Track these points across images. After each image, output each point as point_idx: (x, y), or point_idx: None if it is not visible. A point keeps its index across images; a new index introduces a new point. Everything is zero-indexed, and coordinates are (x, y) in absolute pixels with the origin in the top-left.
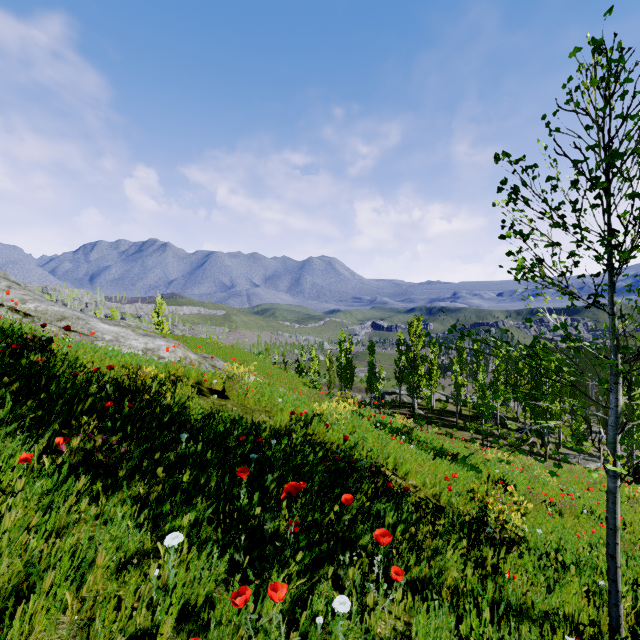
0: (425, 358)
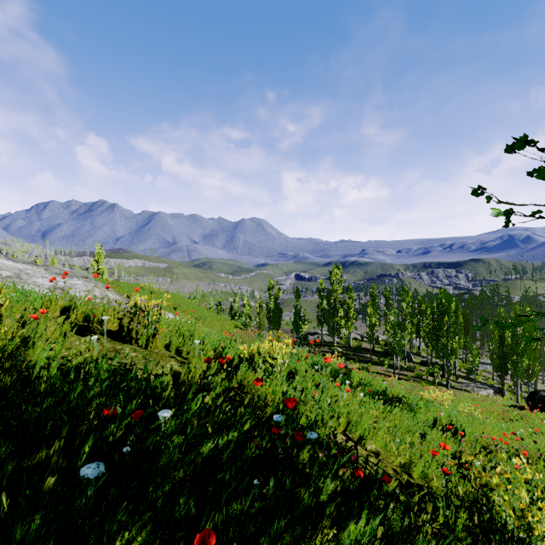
0: (344, 302)
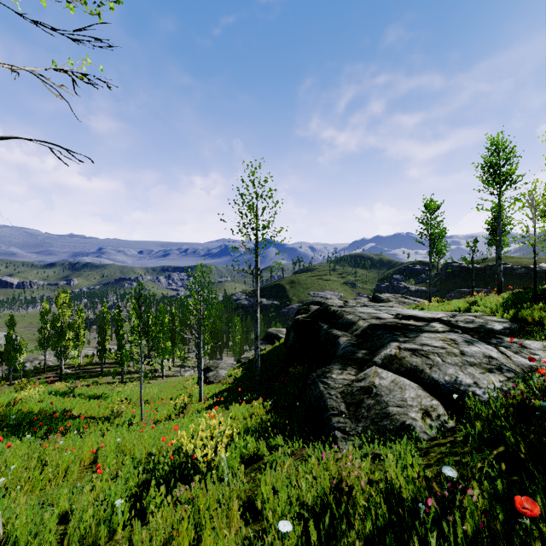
0: (73, 325)
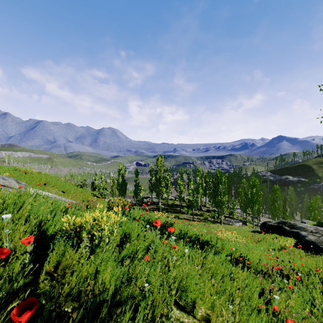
0: (165, 177)
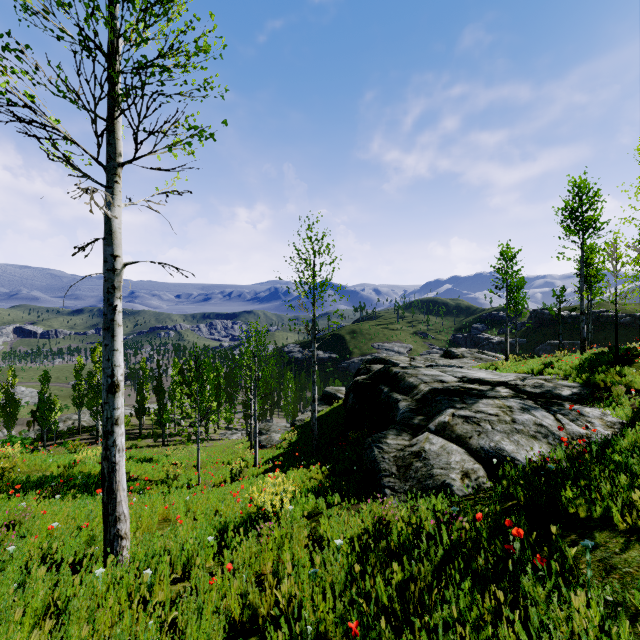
0: None
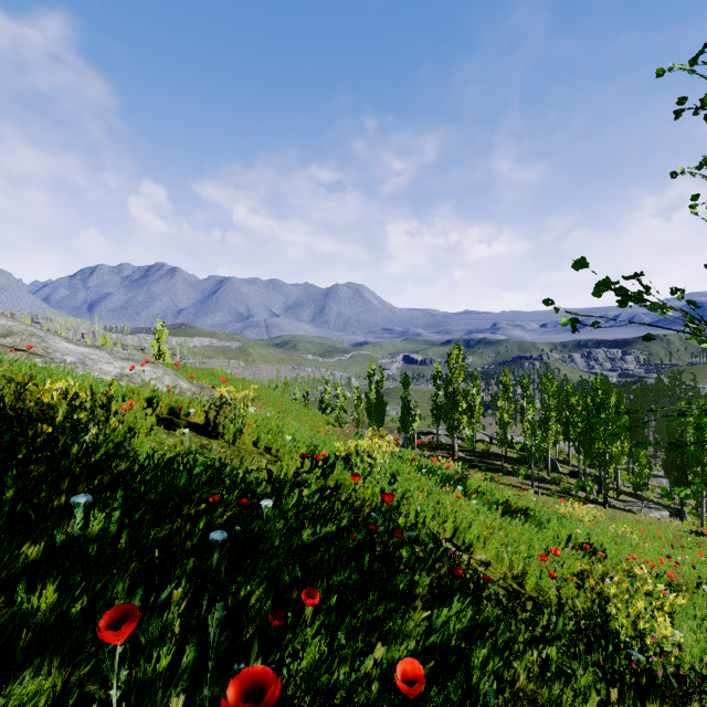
0: (467, 393)
